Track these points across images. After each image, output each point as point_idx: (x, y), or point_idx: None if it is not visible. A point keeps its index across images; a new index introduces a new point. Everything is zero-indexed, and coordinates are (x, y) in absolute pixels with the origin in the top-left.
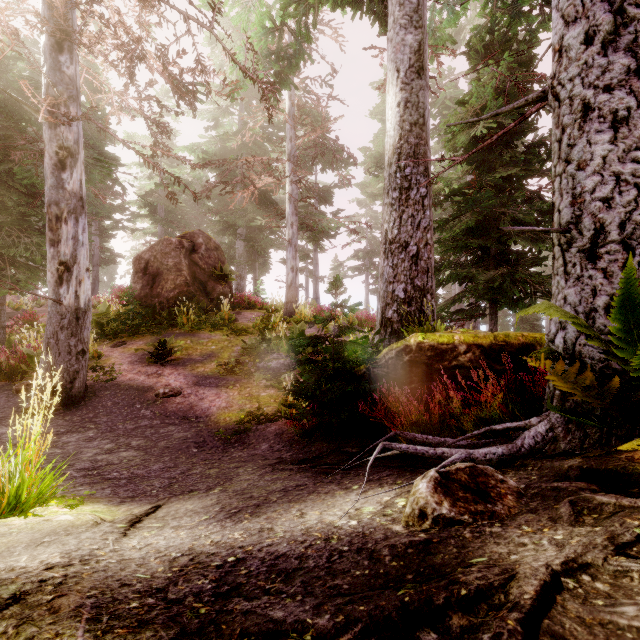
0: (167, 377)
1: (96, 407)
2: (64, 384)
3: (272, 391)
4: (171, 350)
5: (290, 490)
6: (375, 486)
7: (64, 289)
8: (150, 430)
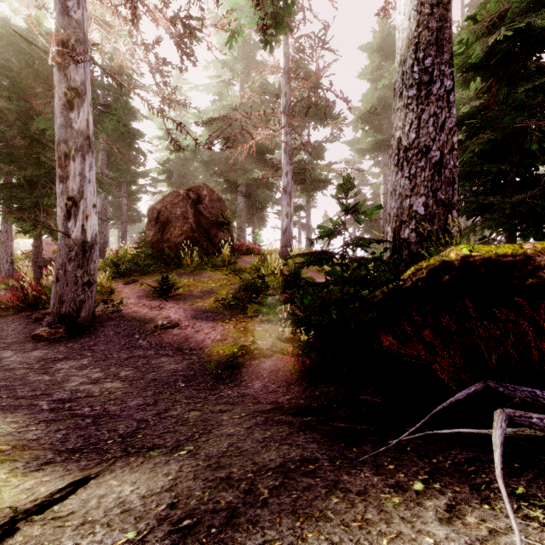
0: (168, 310)
1: (98, 336)
2: (71, 313)
3: (267, 326)
4: (173, 285)
5: (292, 471)
6: (465, 493)
7: (72, 223)
8: (142, 360)
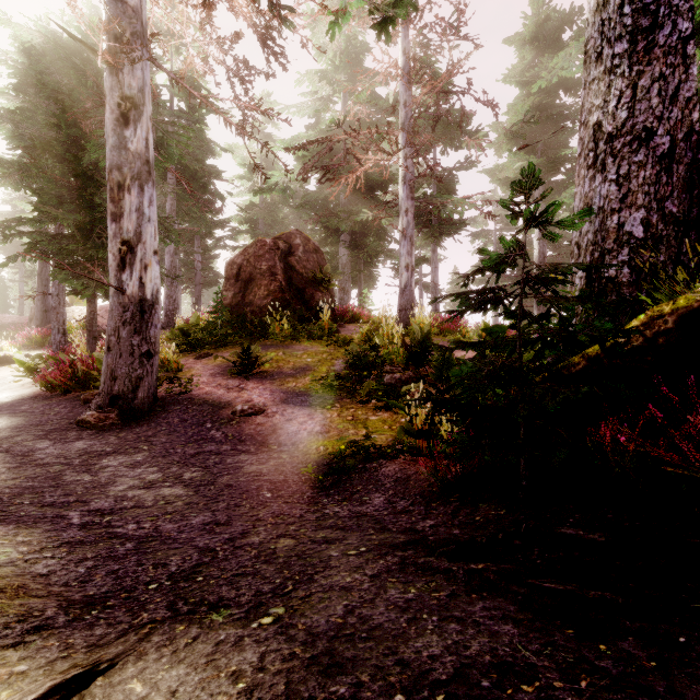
0: (250, 392)
1: (159, 424)
2: (125, 393)
3: (385, 415)
4: (257, 360)
5: (487, 696)
6: None
7: (127, 275)
8: (214, 458)
